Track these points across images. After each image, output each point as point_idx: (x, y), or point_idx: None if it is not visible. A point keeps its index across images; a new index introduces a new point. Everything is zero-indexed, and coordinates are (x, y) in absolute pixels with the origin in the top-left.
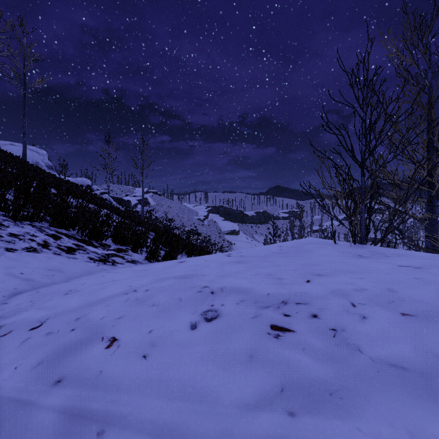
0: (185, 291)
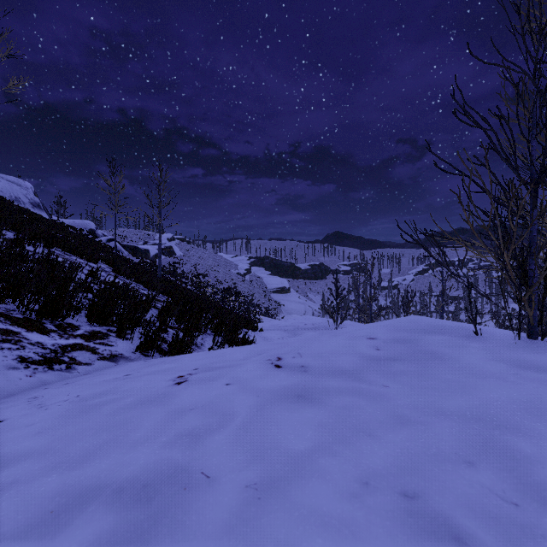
0: None
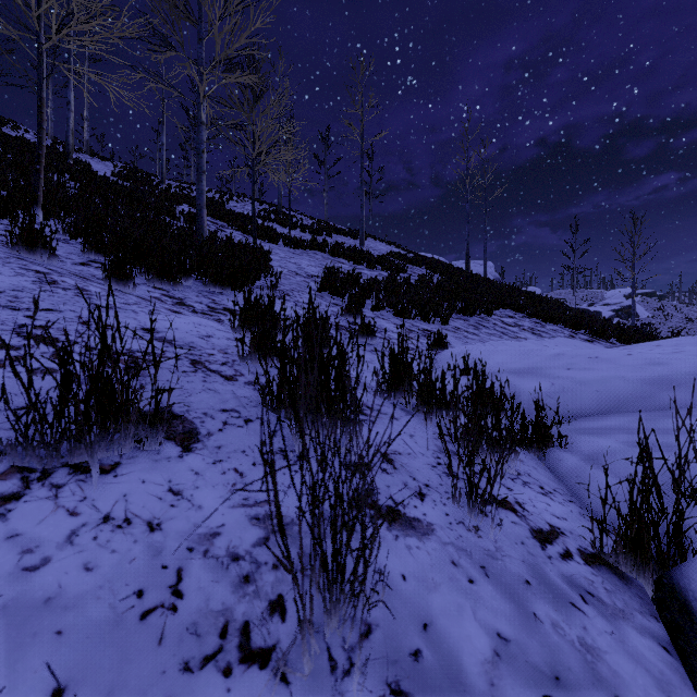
0: None
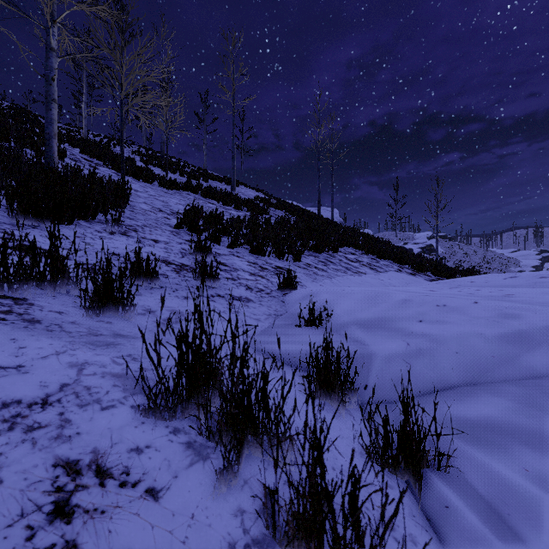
0: (500, 274)
